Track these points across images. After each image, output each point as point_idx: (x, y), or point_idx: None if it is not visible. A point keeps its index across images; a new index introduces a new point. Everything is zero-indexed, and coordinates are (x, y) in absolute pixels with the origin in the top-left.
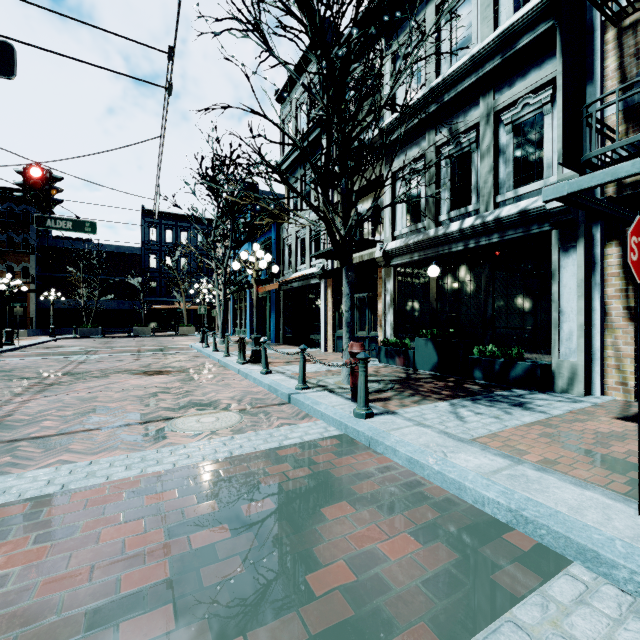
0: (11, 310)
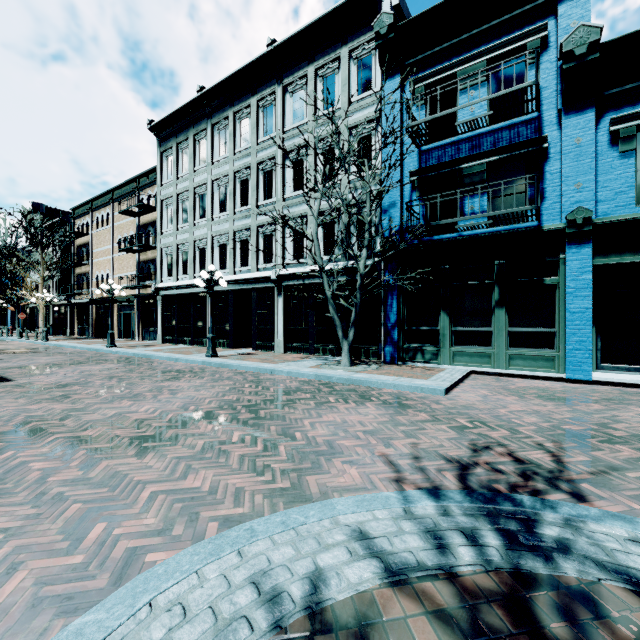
0: None
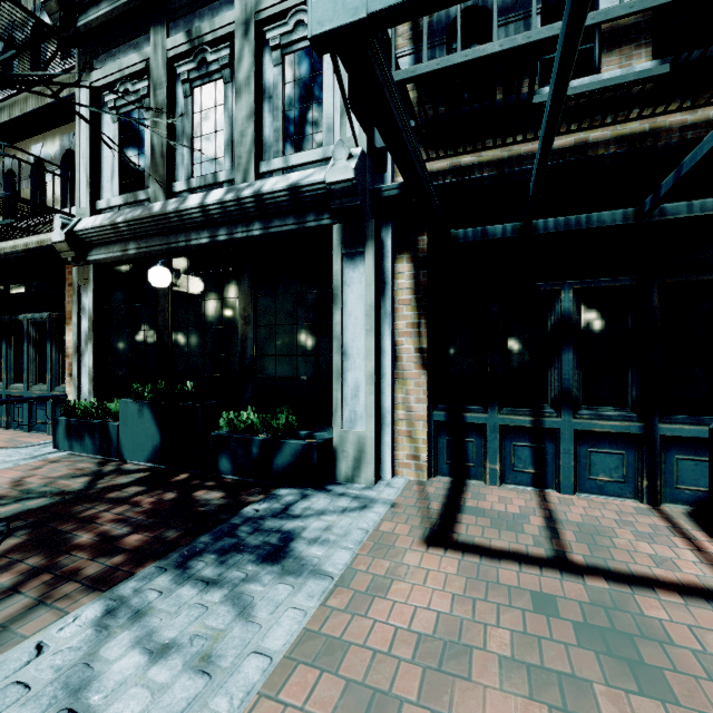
0: None
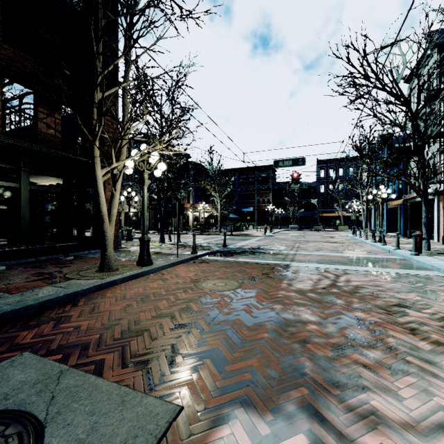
0: (263, 218)
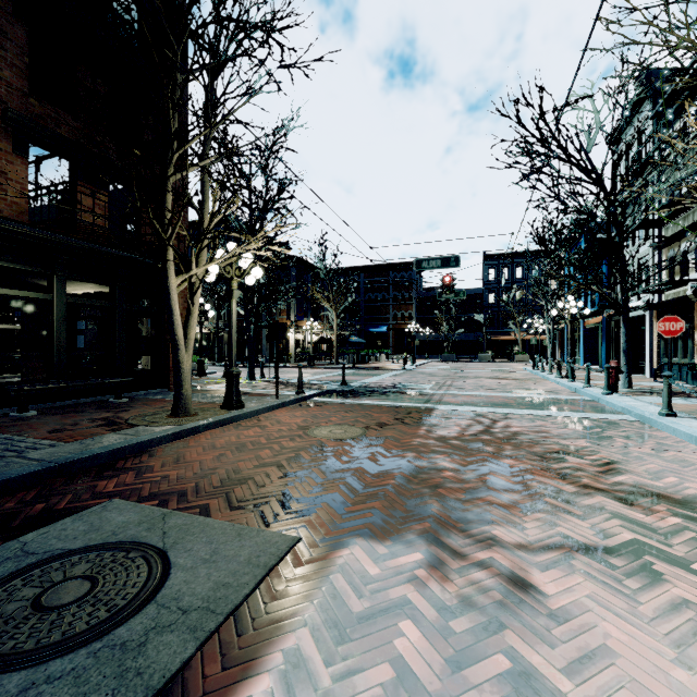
0: (403, 342)
